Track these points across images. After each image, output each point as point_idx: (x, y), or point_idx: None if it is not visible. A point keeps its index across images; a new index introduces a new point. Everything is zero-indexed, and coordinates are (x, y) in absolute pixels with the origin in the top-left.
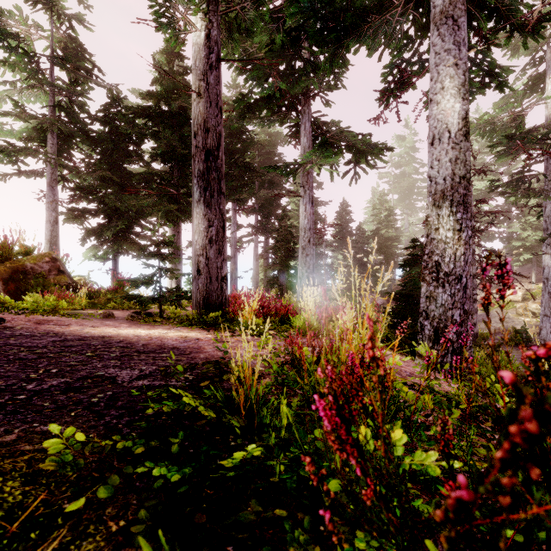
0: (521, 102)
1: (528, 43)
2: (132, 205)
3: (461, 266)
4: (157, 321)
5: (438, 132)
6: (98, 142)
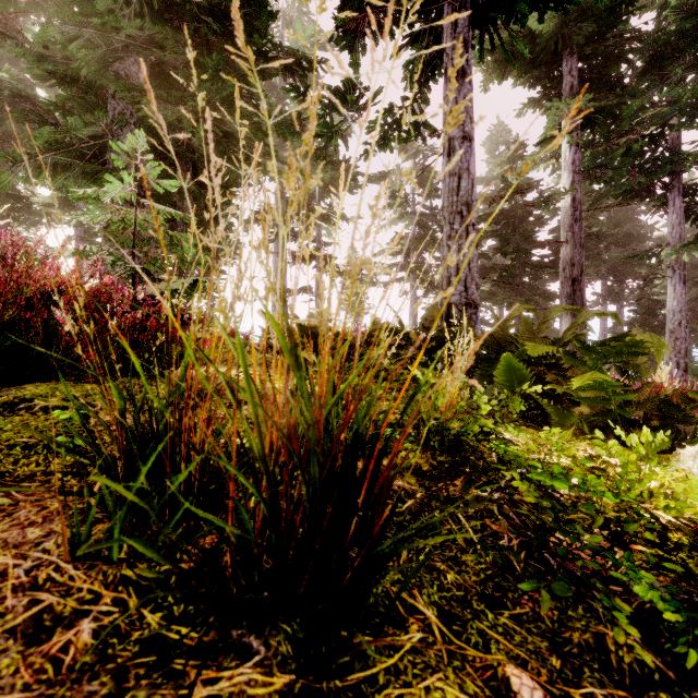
0: None
1: None
2: None
3: None
4: None
5: None
6: None
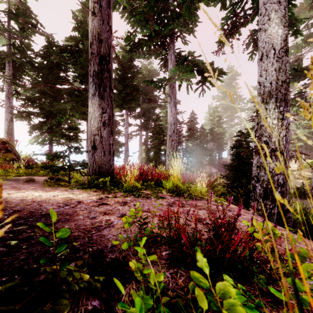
0: (301, 49)
1: (305, 13)
2: (60, 109)
3: (283, 144)
4: (65, 184)
5: (266, 50)
6: (39, 70)
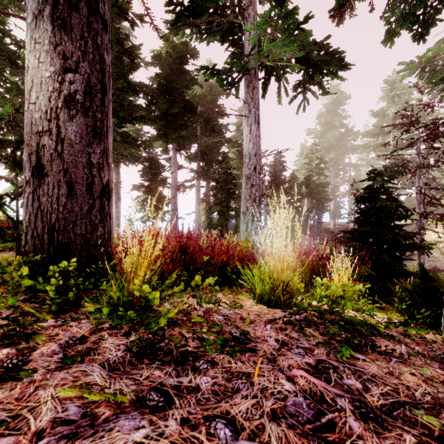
0: None
1: None
2: None
3: None
4: None
5: None
6: None
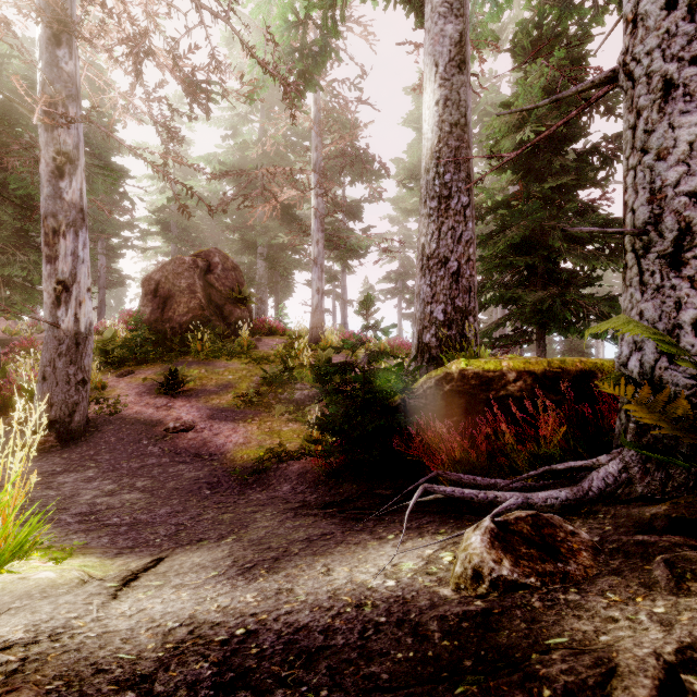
0: None
1: None
2: None
3: None
4: None
5: None
6: None
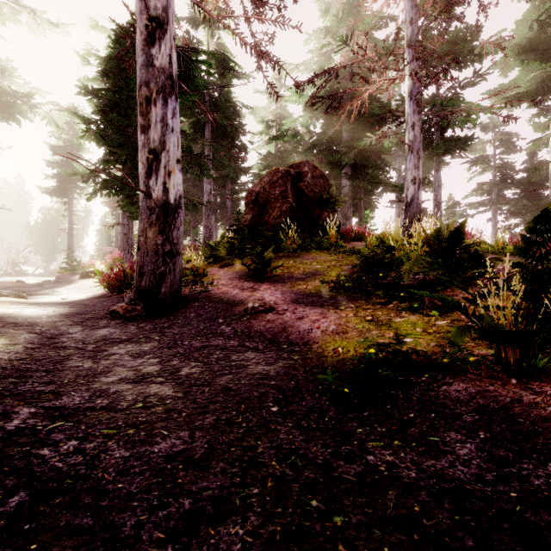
0: None
1: None
2: None
3: None
4: None
5: None
6: (520, 183)
